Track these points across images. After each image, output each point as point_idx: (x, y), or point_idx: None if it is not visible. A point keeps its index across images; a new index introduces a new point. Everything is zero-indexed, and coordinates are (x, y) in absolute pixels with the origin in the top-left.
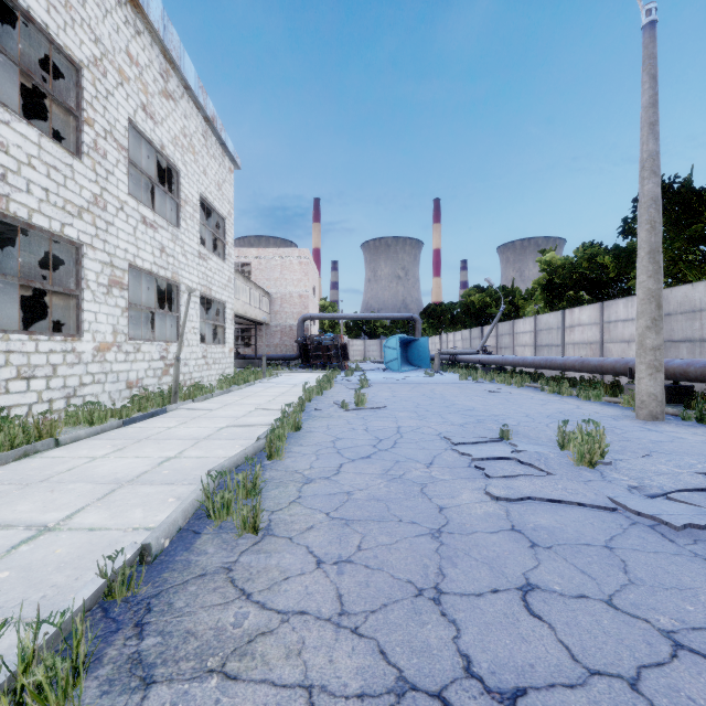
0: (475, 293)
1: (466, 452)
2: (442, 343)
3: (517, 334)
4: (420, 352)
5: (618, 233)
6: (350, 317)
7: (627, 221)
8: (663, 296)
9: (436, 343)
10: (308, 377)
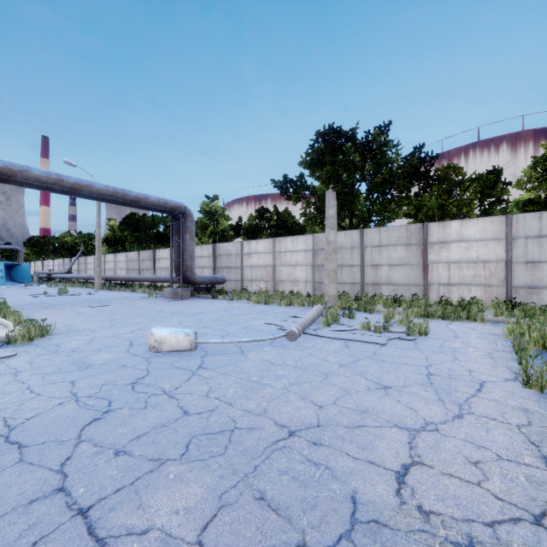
0: (69, 236)
1: (31, 295)
2: (44, 266)
3: (88, 264)
4: (23, 273)
5: (118, 229)
6: None
7: (121, 225)
8: (128, 254)
9: (39, 266)
10: None
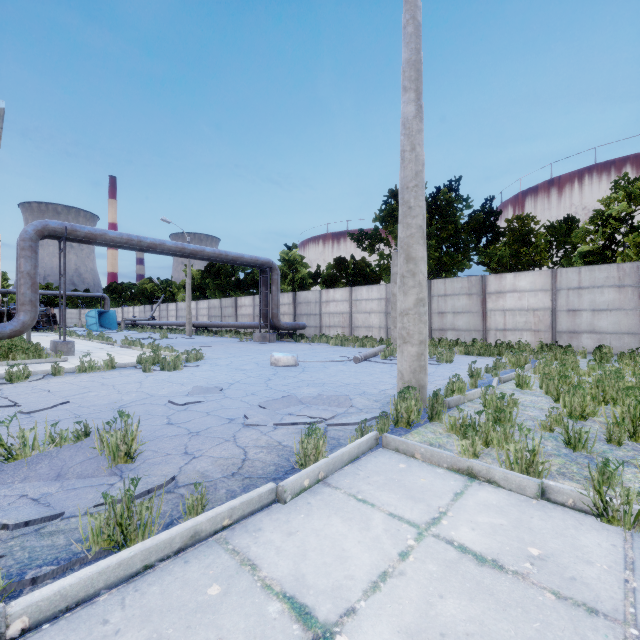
0: (148, 283)
1: (141, 338)
2: (124, 313)
3: (170, 311)
4: (110, 319)
5: (201, 277)
6: (48, 293)
7: (203, 274)
8: (210, 302)
9: (119, 313)
10: (40, 334)
